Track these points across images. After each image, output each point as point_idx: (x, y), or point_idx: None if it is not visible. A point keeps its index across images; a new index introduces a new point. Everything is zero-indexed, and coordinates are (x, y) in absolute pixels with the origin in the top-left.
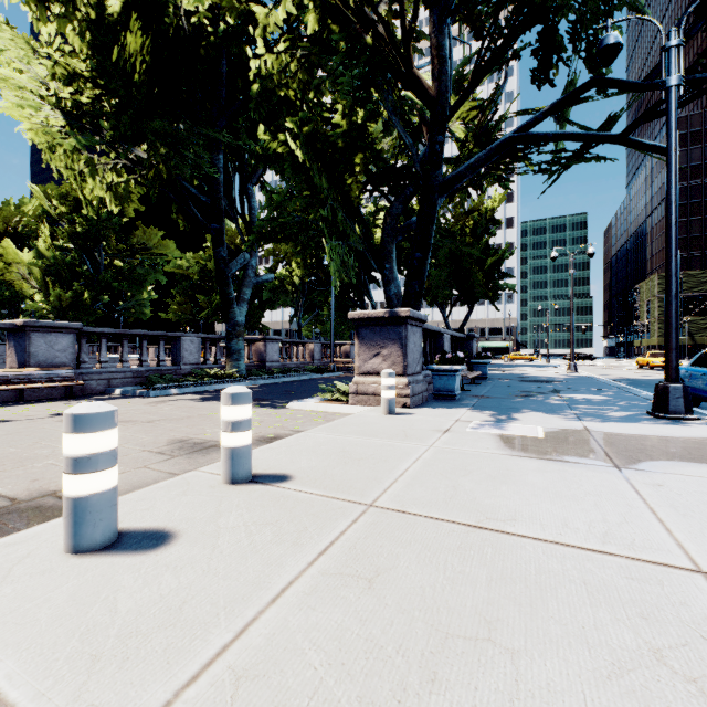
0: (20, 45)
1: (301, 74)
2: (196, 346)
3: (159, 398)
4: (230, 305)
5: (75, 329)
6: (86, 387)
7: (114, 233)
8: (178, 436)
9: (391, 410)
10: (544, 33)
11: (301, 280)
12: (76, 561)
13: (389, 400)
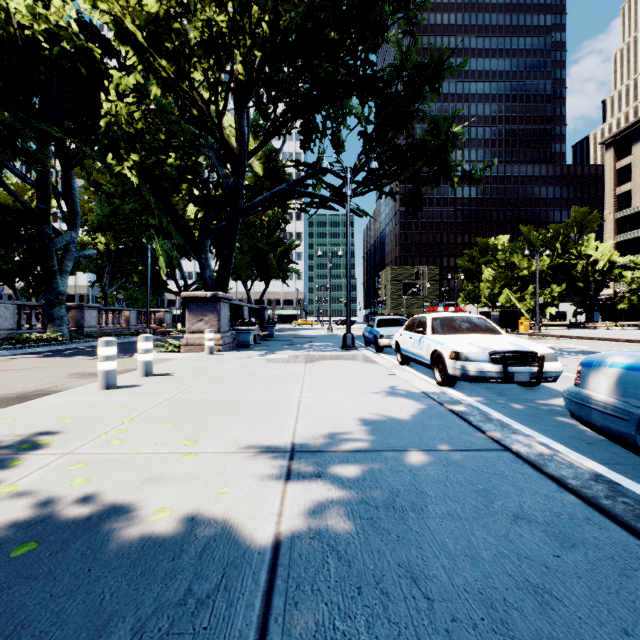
0: None
1: (141, 120)
2: (11, 312)
3: None
4: (53, 276)
5: None
6: None
7: None
8: (71, 372)
9: (212, 352)
10: (305, 125)
11: (107, 247)
12: (111, 390)
13: (210, 346)
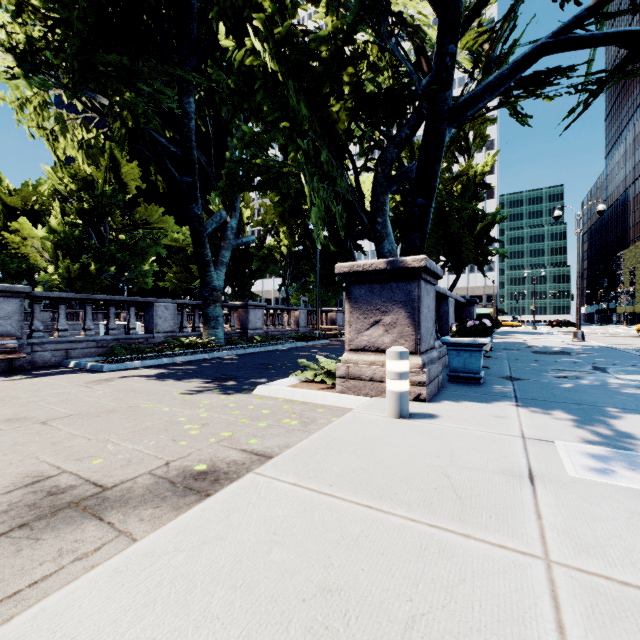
0: None
1: None
2: (171, 312)
3: (110, 374)
4: (206, 268)
5: (22, 293)
6: (38, 358)
7: (118, 209)
8: (43, 465)
9: (403, 411)
10: None
11: (288, 249)
12: None
13: (400, 395)
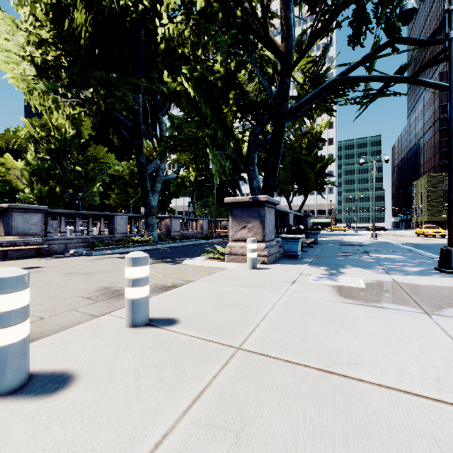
0: (8, 23)
1: (192, 37)
2: (124, 221)
3: (98, 256)
4: (147, 194)
5: (43, 210)
6: (51, 249)
7: (75, 149)
8: (104, 285)
9: (254, 266)
10: (357, 10)
11: (195, 178)
12: None
13: (252, 259)
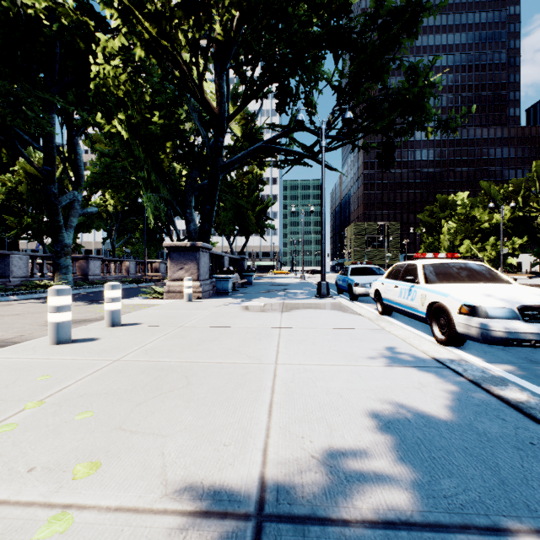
0: None
1: (128, 82)
2: (24, 262)
3: (2, 303)
4: (59, 230)
5: None
6: None
7: None
8: None
9: (190, 299)
10: (280, 88)
11: (115, 209)
12: (61, 345)
13: (189, 294)
